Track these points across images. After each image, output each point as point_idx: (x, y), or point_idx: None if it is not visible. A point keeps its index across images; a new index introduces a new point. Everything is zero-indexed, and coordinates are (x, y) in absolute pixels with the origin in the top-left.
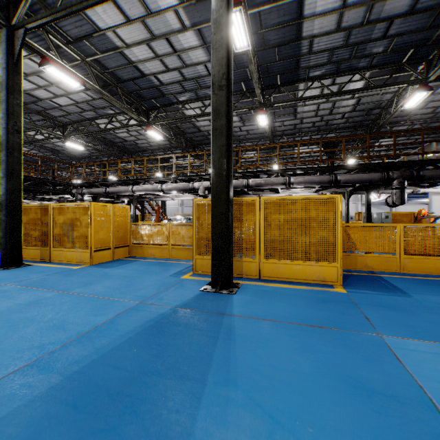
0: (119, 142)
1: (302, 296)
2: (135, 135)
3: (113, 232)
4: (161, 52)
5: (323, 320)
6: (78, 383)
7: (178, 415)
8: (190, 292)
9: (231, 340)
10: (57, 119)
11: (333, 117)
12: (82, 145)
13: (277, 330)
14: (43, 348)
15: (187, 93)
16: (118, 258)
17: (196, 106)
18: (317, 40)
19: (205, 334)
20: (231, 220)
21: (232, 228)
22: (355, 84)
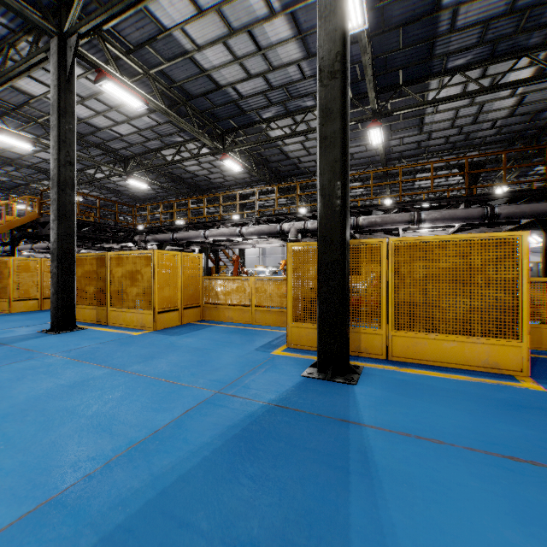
0: (189, 178)
1: (468, 394)
2: (208, 167)
3: (182, 289)
4: (242, 52)
5: (529, 446)
6: None
7: None
8: (288, 378)
9: (373, 479)
10: (118, 153)
11: (477, 128)
12: (146, 183)
13: (450, 462)
14: (78, 467)
15: (273, 107)
16: (188, 321)
17: (284, 124)
18: (464, 10)
19: (324, 461)
20: (347, 272)
21: (348, 284)
22: (518, 73)
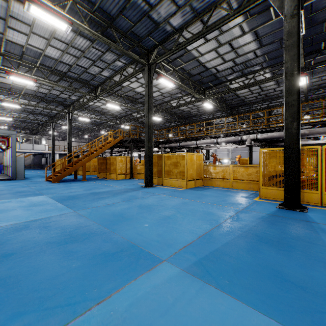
0: (179, 113)
1: None
2: (191, 106)
3: (195, 170)
4: (223, 52)
5: None
6: (252, 235)
7: (322, 254)
8: (270, 208)
9: None
10: None
11: None
12: (160, 118)
13: None
14: (216, 220)
15: (235, 73)
16: (197, 186)
17: (239, 80)
18: None
19: (304, 228)
20: (300, 162)
21: (300, 168)
22: None
